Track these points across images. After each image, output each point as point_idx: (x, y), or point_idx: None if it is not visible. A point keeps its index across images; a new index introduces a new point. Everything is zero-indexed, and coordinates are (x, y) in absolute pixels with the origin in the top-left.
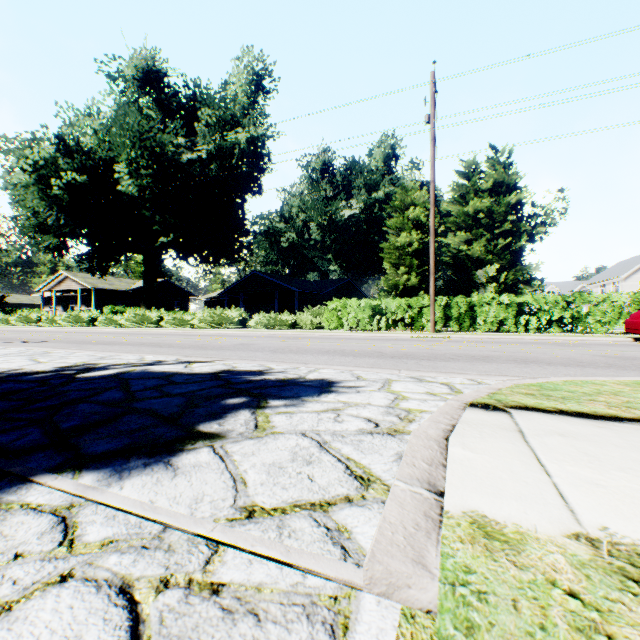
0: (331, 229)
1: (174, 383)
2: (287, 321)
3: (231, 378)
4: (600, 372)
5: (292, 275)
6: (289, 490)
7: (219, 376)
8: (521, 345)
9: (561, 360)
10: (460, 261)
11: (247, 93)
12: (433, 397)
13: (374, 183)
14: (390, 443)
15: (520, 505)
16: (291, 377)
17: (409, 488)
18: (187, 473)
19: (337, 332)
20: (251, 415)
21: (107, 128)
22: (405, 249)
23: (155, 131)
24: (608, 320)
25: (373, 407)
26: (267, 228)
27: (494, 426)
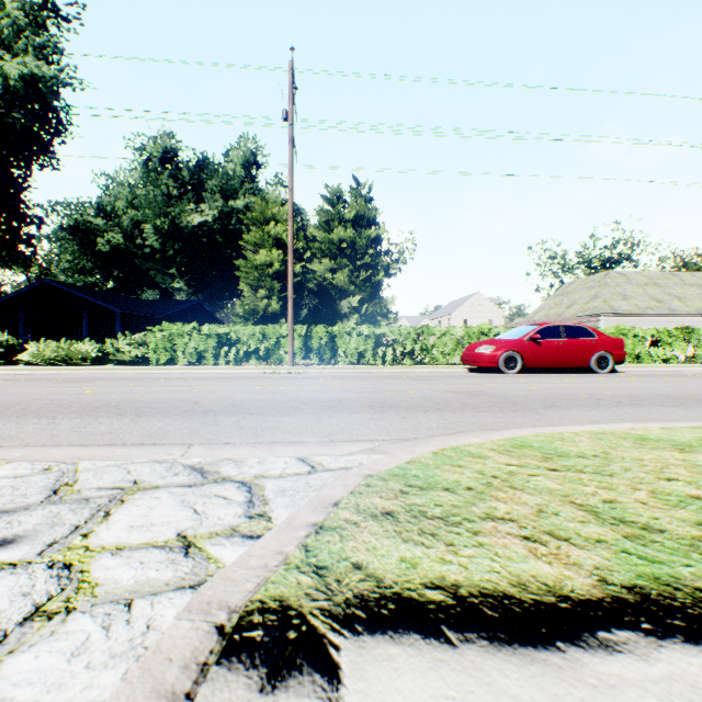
0: (175, 236)
1: None
2: (90, 353)
3: None
4: (461, 419)
5: (119, 291)
6: None
7: None
8: (379, 380)
9: (419, 401)
10: (326, 290)
11: (25, 5)
12: (175, 567)
13: (232, 190)
14: None
15: None
16: None
17: None
18: None
19: (165, 369)
20: None
21: None
22: (266, 269)
23: None
24: (449, 352)
25: None
26: (75, 222)
27: None
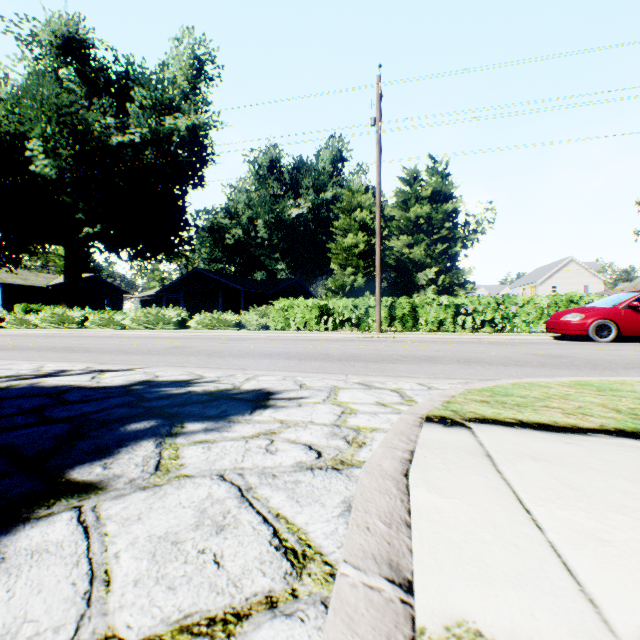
0: (279, 227)
1: (64, 402)
2: (231, 321)
3: (146, 392)
4: (538, 371)
5: (238, 273)
6: (178, 592)
7: (131, 390)
8: (461, 344)
9: (500, 359)
10: (403, 264)
11: (188, 77)
12: (384, 409)
13: (322, 184)
14: (335, 484)
15: (522, 598)
16: (223, 388)
17: (362, 580)
18: (14, 570)
19: (284, 333)
20: (155, 448)
21: (16, 97)
22: (352, 250)
23: (78, 107)
24: (531, 320)
25: (316, 427)
26: (211, 223)
27: (458, 449)
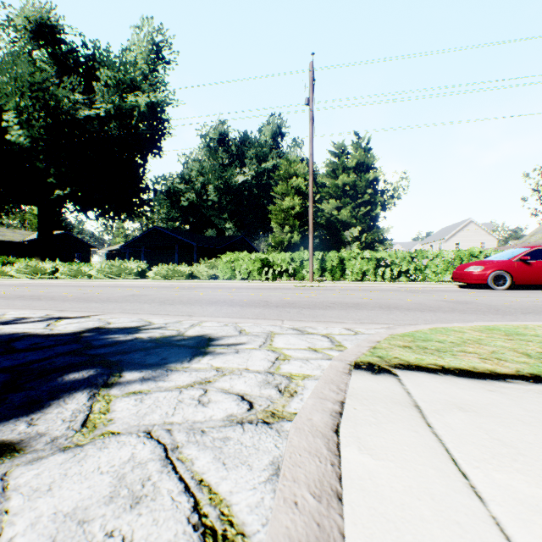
0: (227, 192)
1: (11, 351)
2: (185, 272)
3: (94, 339)
4: (449, 316)
5: (192, 231)
6: None
7: (80, 337)
8: (381, 292)
9: (416, 305)
10: (332, 223)
11: (147, 61)
12: (315, 354)
13: (264, 155)
14: (265, 441)
15: None
16: (168, 334)
17: None
18: None
19: (230, 282)
20: (87, 401)
21: None
22: (289, 211)
23: (49, 84)
24: (440, 271)
25: (250, 374)
26: (168, 188)
27: (387, 400)
